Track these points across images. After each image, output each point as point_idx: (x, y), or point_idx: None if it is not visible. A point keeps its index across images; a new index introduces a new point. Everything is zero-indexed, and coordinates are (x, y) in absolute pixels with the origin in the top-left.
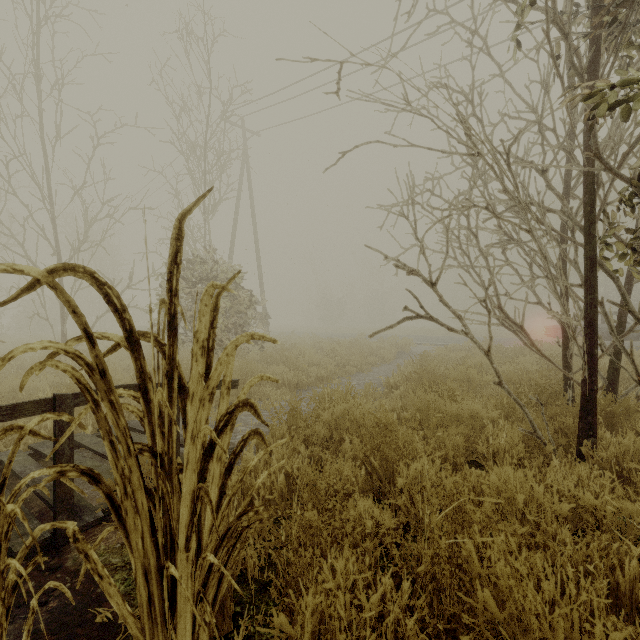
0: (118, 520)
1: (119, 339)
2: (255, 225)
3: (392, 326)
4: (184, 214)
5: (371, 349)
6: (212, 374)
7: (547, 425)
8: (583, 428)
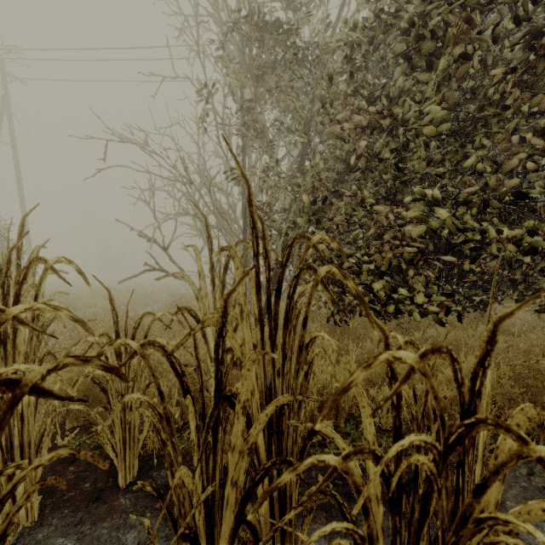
0: None
1: None
2: (19, 173)
3: (144, 270)
4: (24, 216)
5: (146, 293)
6: None
7: None
8: None
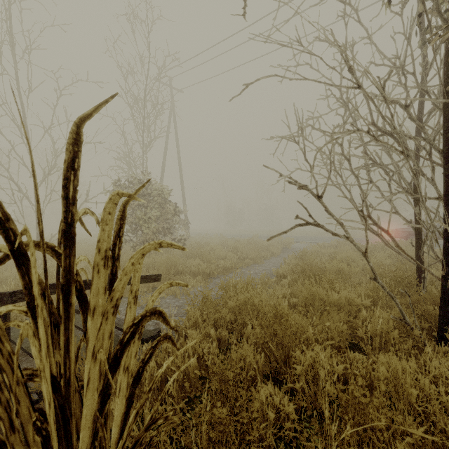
0: None
1: (8, 252)
2: (179, 156)
3: (286, 231)
4: (82, 117)
5: (263, 246)
6: (116, 286)
7: (414, 313)
8: (444, 316)
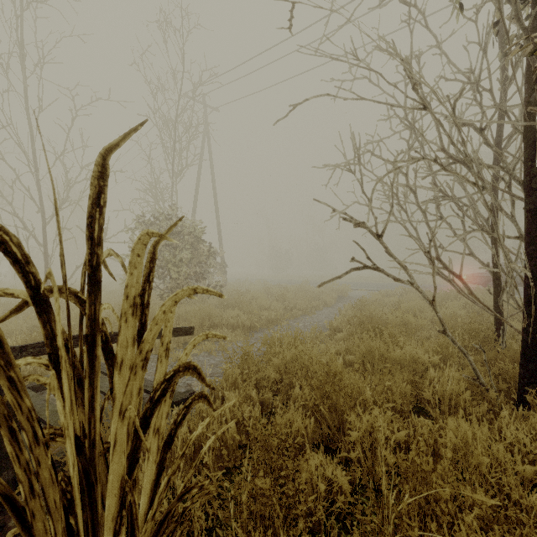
0: (20, 524)
1: (27, 298)
2: (215, 187)
3: (340, 276)
4: (109, 148)
5: (315, 294)
6: (145, 337)
7: (489, 372)
8: (525, 375)
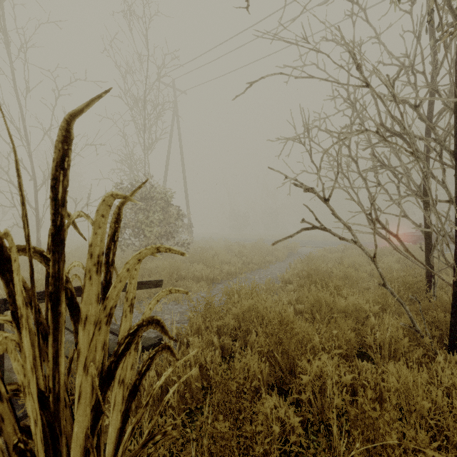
0: None
1: None
2: (183, 159)
3: (291, 236)
4: (73, 113)
5: (268, 250)
6: (109, 294)
7: (424, 320)
8: (455, 323)
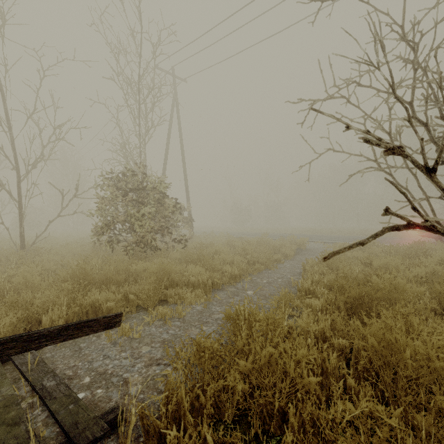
0: None
1: None
2: (183, 150)
3: (363, 242)
4: None
5: (275, 247)
6: None
7: None
8: None
